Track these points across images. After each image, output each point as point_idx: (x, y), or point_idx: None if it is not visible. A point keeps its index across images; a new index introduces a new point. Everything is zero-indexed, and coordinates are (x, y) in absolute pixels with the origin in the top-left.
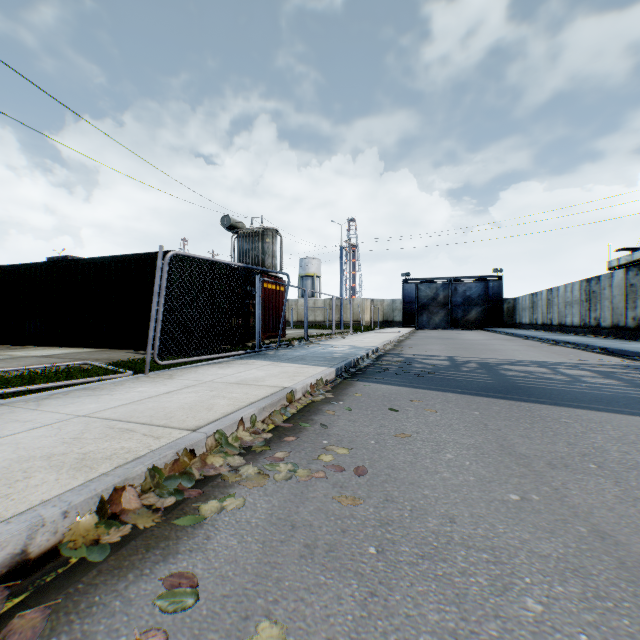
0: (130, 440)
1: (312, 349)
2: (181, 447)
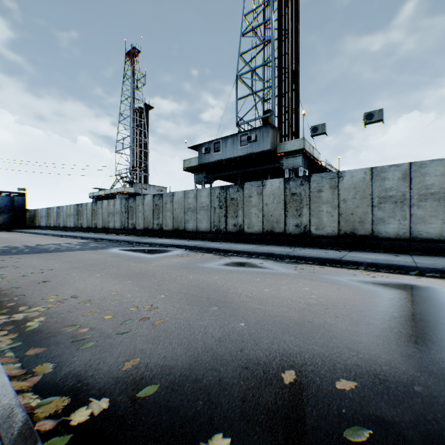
0: None
1: None
2: None
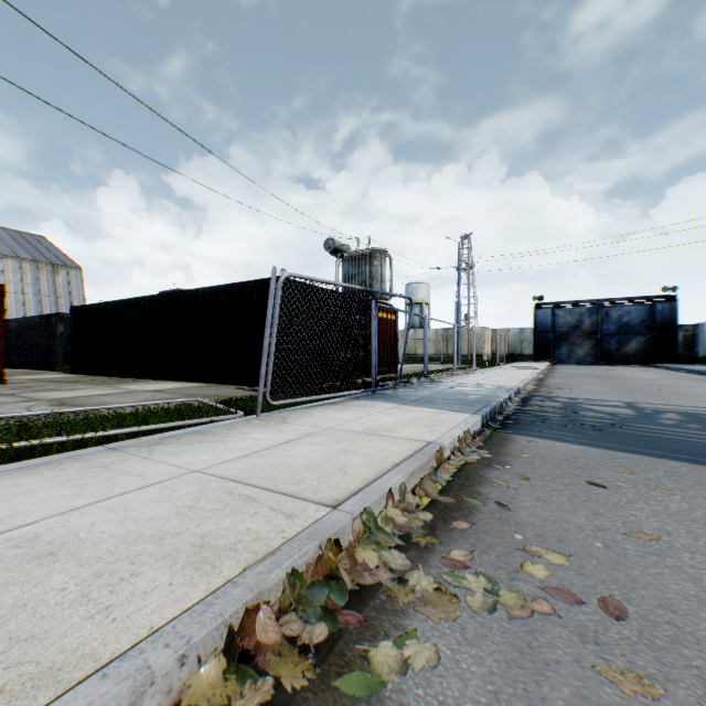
0: (255, 517)
1: (436, 388)
2: (324, 537)
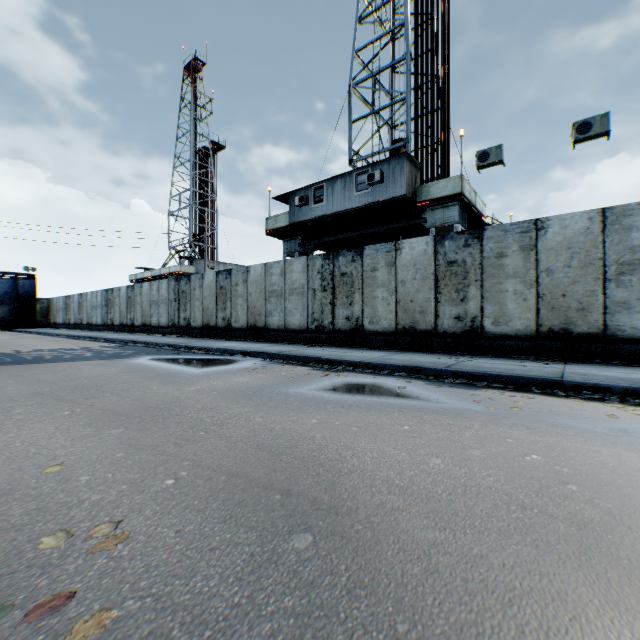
0: None
1: None
2: None
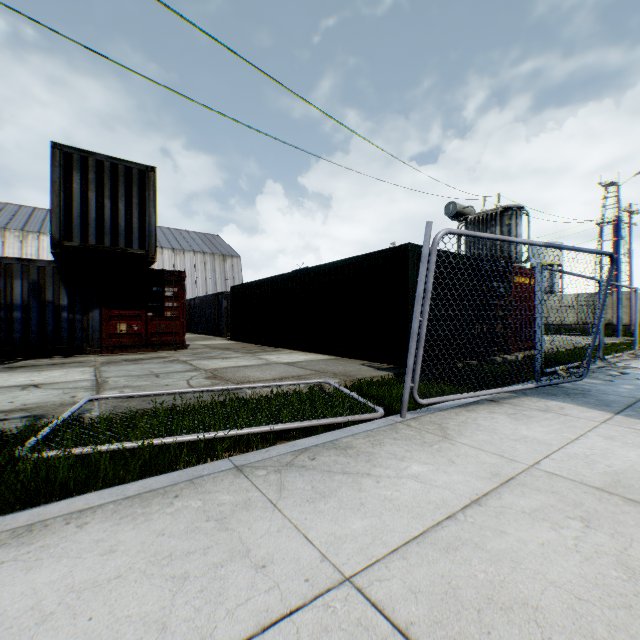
0: None
1: (637, 380)
2: None
